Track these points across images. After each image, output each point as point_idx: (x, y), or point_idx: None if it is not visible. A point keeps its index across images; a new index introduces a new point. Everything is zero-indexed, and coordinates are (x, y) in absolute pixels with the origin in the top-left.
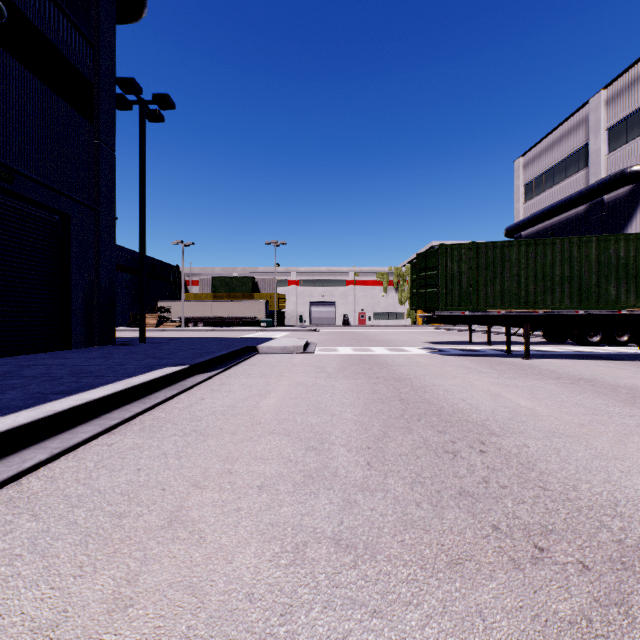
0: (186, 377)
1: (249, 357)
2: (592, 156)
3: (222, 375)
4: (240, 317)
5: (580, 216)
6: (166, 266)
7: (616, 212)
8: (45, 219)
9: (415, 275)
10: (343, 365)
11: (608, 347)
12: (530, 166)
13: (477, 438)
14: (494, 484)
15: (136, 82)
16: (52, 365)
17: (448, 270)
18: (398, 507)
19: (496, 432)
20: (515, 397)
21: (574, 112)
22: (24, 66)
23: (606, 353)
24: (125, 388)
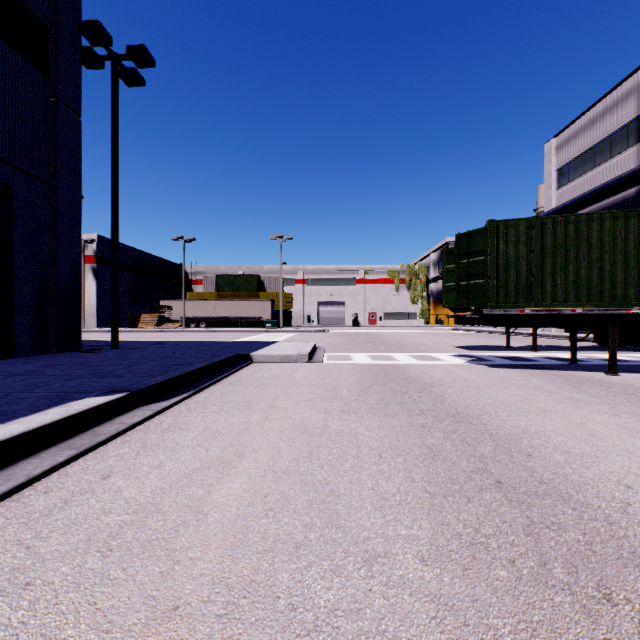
0: (119, 413)
1: (237, 369)
2: None
3: (183, 405)
4: (244, 317)
5: (629, 200)
6: (169, 264)
7: None
8: None
9: (448, 265)
10: (363, 384)
11: None
12: (564, 148)
13: None
14: None
15: (103, 28)
16: None
17: (500, 255)
18: None
19: None
20: None
21: (622, 81)
22: None
23: None
24: None
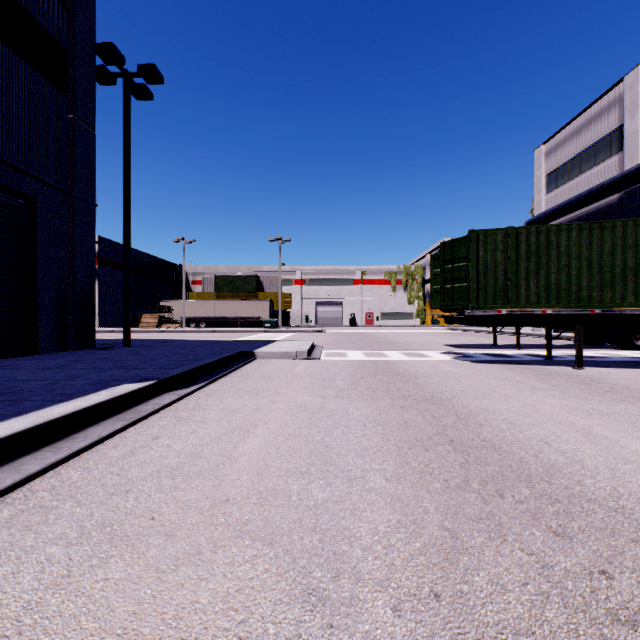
0: (150, 397)
1: (243, 364)
2: (627, 139)
3: (202, 392)
4: (243, 317)
5: (612, 206)
6: (169, 265)
7: None
8: (5, 202)
9: (436, 269)
10: (356, 376)
11: None
12: (553, 154)
13: None
14: None
15: (117, 49)
16: None
17: (480, 261)
18: None
19: None
20: (620, 437)
21: (605, 92)
22: None
23: None
24: (28, 427)
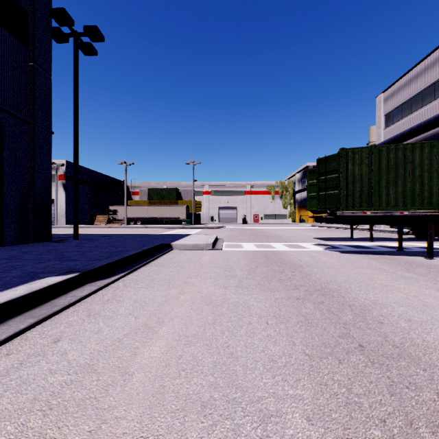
0: (72, 288)
1: (161, 255)
2: None
3: (121, 281)
4: (167, 217)
5: (436, 136)
6: (116, 181)
7: None
8: None
9: (311, 180)
10: (251, 266)
11: None
12: (390, 99)
13: None
14: None
15: (67, 13)
16: None
17: (349, 173)
18: None
19: None
20: None
21: (431, 52)
22: None
23: None
24: None
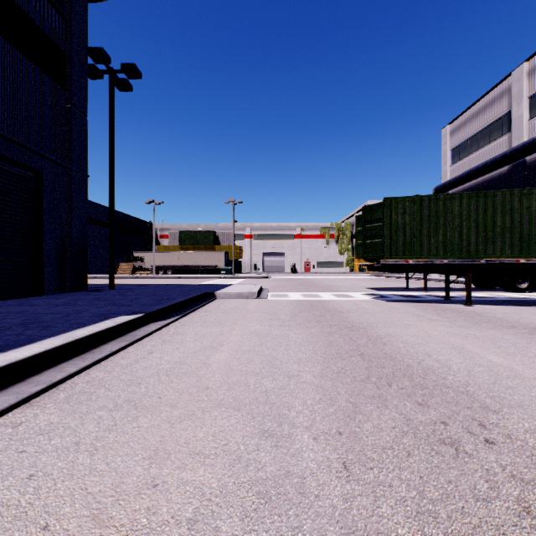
0: (140, 326)
1: (207, 303)
2: (515, 122)
3: (178, 323)
4: (203, 265)
5: (503, 176)
6: (141, 222)
7: None
8: (18, 175)
9: (359, 227)
10: (295, 312)
11: (535, 293)
12: (456, 133)
13: (471, 416)
14: None
15: (105, 52)
16: (11, 313)
17: (393, 222)
18: None
19: (489, 405)
20: (482, 351)
21: (498, 83)
22: None
23: None
24: (64, 343)
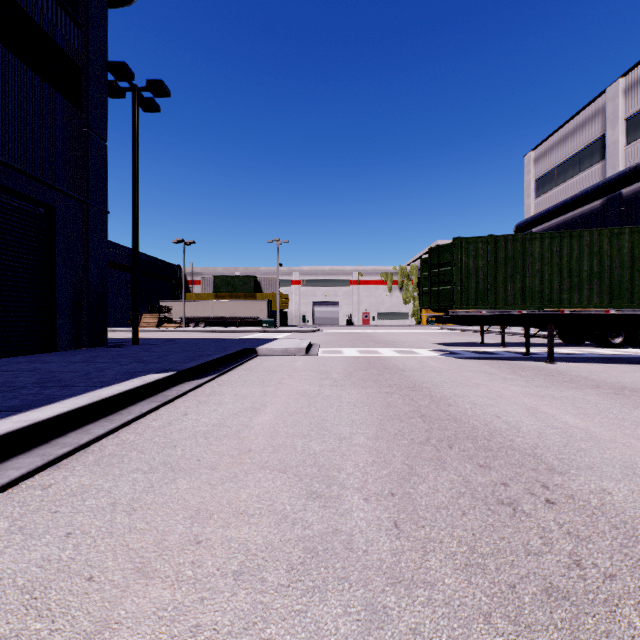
0: (172, 385)
1: (247, 360)
2: (609, 148)
3: (214, 382)
4: (242, 317)
5: (596, 211)
6: (168, 265)
7: (635, 206)
8: (27, 211)
9: (425, 272)
10: (349, 370)
11: (632, 349)
12: (541, 160)
13: (535, 477)
14: (592, 570)
15: (128, 67)
16: (23, 371)
17: (463, 266)
18: (456, 626)
19: (556, 467)
20: (558, 413)
21: (589, 102)
22: (2, 44)
23: (634, 356)
24: (89, 403)
